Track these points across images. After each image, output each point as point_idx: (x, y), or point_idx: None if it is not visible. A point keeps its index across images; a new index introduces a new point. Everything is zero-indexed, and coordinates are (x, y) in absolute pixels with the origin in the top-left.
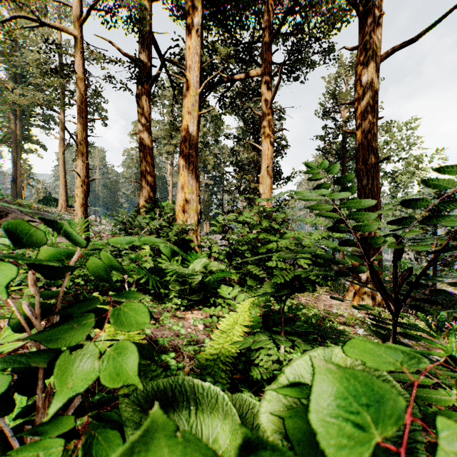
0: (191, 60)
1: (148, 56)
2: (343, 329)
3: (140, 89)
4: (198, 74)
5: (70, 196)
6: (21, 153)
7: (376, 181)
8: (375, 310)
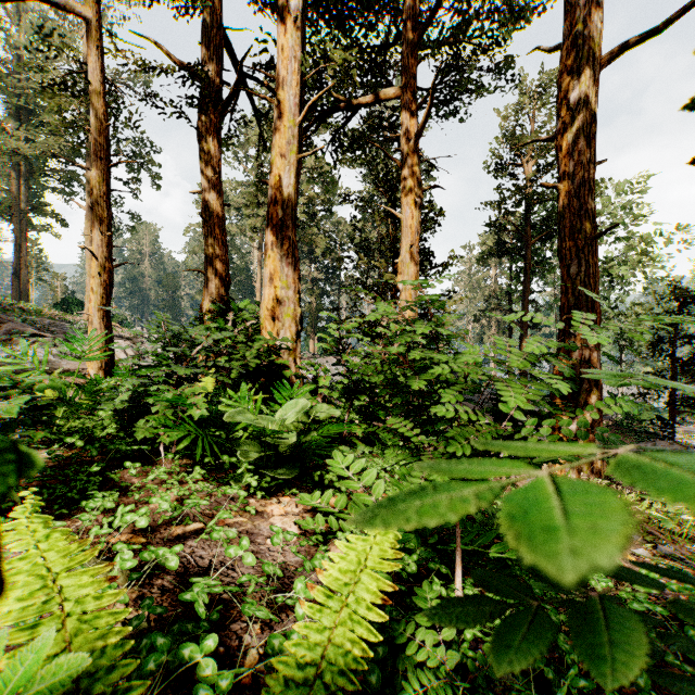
0: (286, 68)
1: (216, 65)
2: None
3: (203, 120)
4: (297, 91)
5: None
6: (27, 231)
7: (593, 267)
8: None
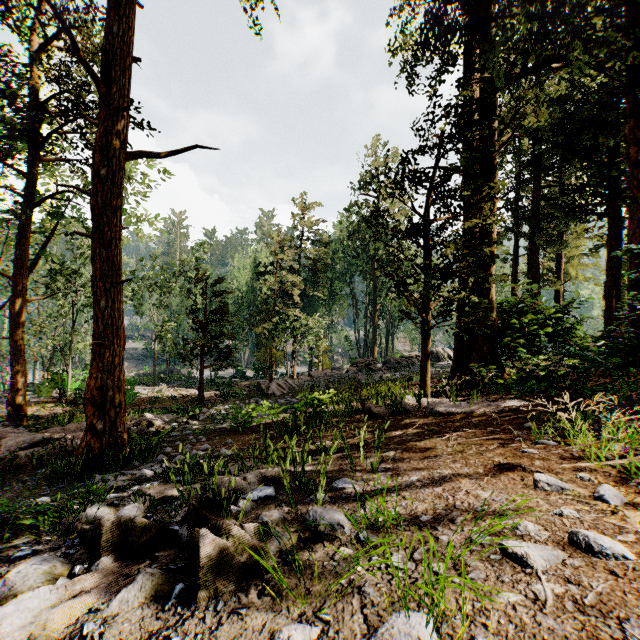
0: None
1: None
2: None
3: None
4: None
5: None
6: None
7: None
8: None
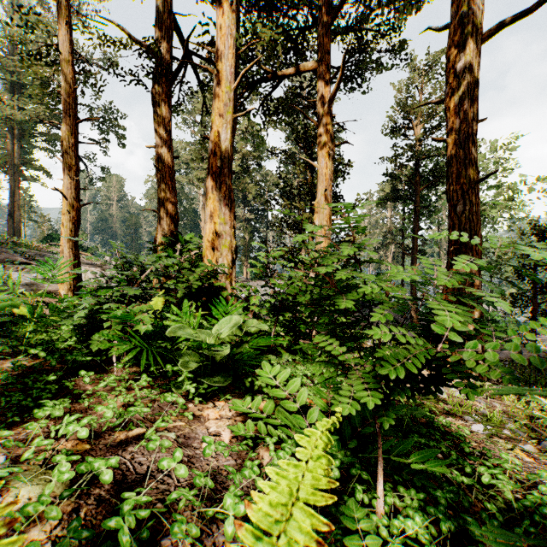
0: (223, 43)
1: (167, 43)
2: (459, 431)
3: (156, 88)
4: (232, 62)
5: (81, 233)
6: (19, 181)
7: (476, 206)
8: (479, 385)
